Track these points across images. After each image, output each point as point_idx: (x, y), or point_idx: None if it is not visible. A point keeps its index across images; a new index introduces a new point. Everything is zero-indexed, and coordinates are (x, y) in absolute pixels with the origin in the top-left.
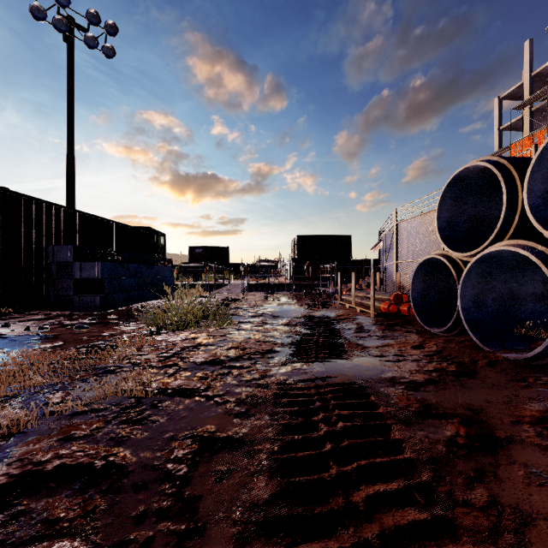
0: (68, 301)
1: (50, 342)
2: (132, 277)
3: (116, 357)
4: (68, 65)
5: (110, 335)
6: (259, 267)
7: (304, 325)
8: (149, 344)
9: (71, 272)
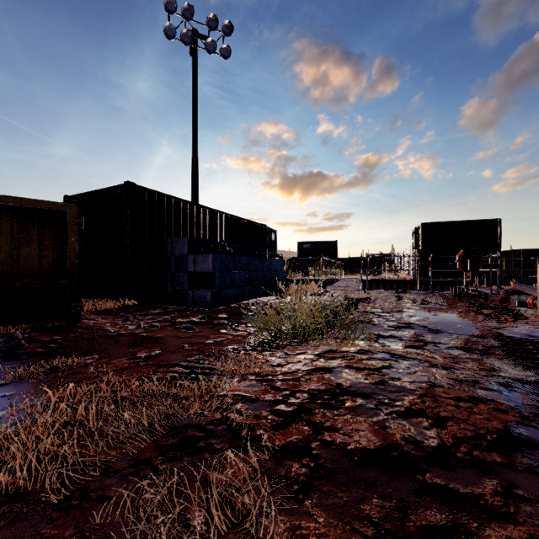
0: (183, 296)
1: (149, 349)
2: (243, 271)
3: (207, 399)
4: (193, 75)
5: (213, 343)
6: (370, 262)
7: (505, 355)
8: (258, 373)
9: (186, 265)
